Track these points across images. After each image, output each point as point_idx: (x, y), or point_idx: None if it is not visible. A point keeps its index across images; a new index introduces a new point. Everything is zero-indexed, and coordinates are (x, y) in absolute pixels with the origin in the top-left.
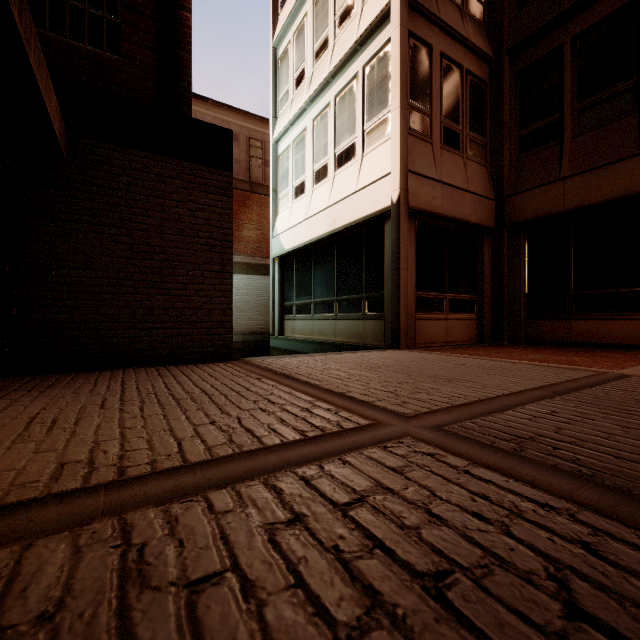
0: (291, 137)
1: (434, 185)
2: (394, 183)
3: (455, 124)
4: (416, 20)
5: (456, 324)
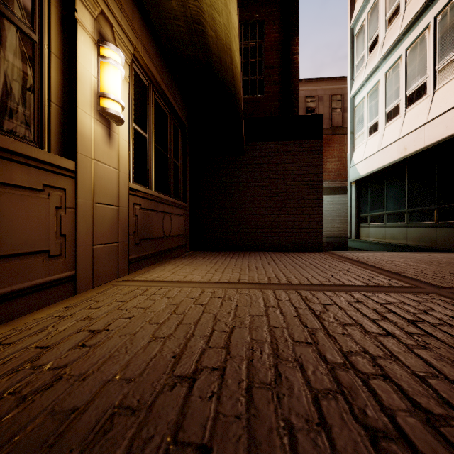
0: (365, 90)
1: None
2: None
3: None
4: None
5: None
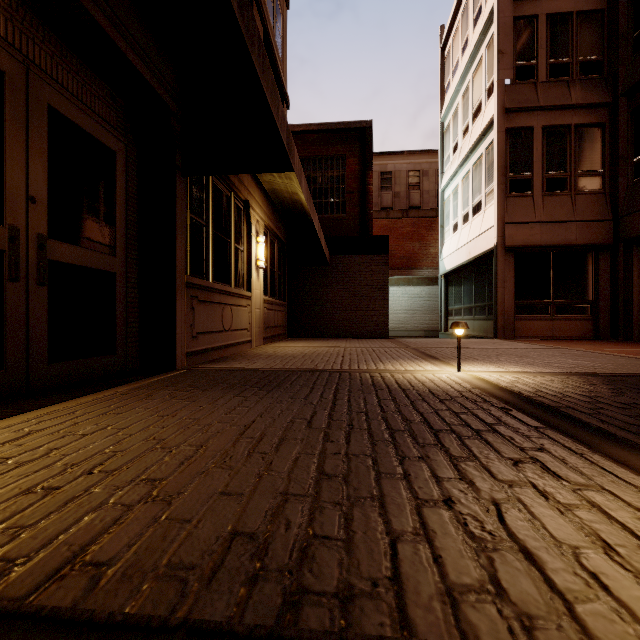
0: (451, 189)
1: (532, 226)
2: (495, 233)
3: (560, 173)
4: (516, 117)
5: (564, 323)
